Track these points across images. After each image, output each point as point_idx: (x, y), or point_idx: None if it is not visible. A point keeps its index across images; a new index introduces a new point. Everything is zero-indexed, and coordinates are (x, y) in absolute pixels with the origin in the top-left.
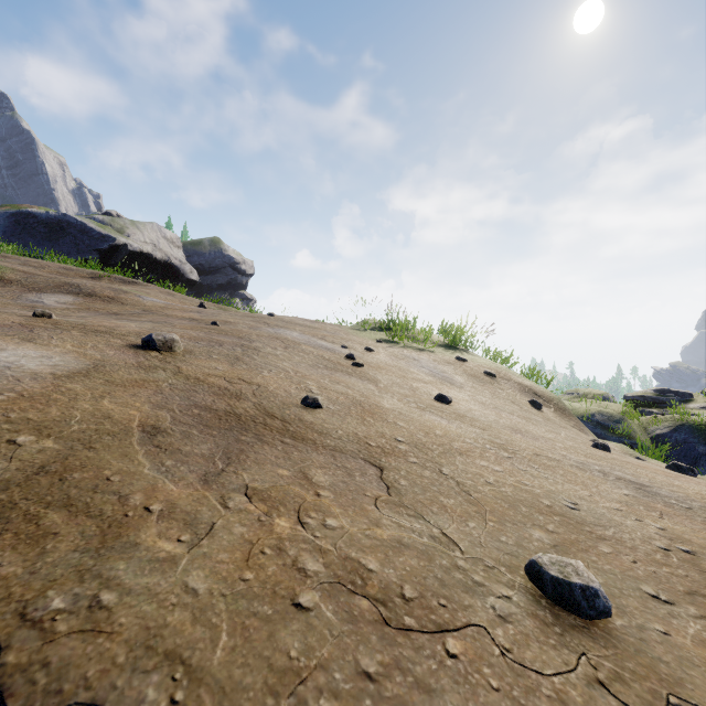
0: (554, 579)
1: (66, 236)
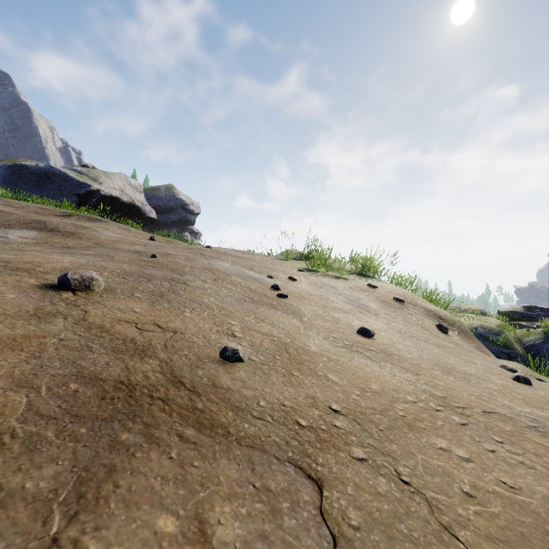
0: None
1: (52, 184)
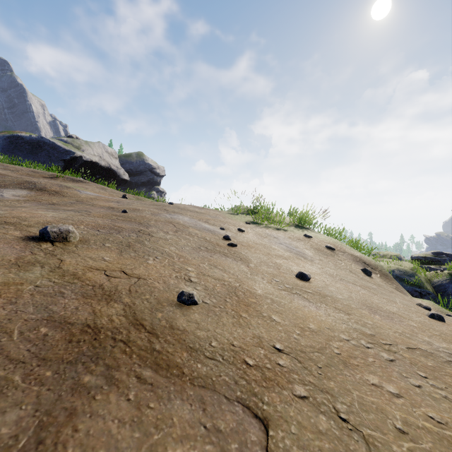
0: None
1: (43, 151)
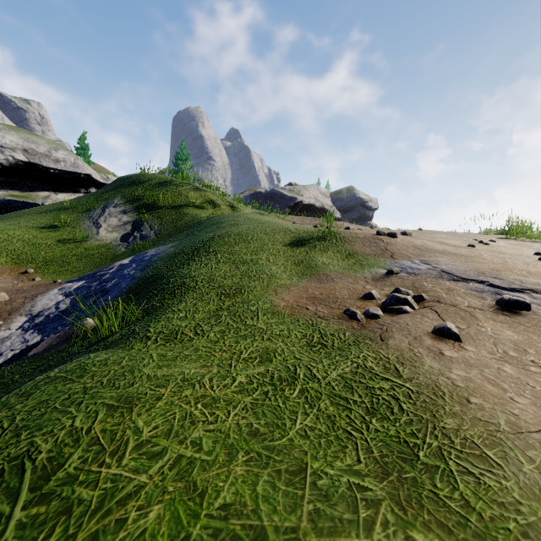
0: None
1: (274, 201)
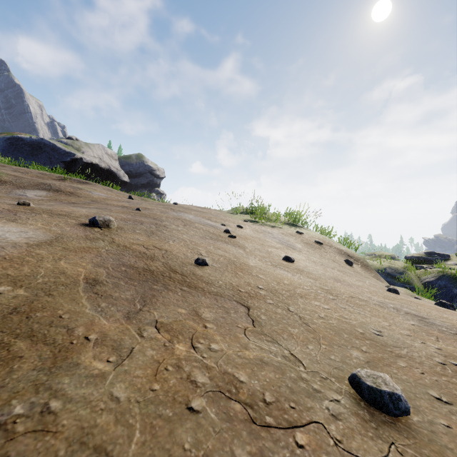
0: (369, 388)
1: (43, 153)
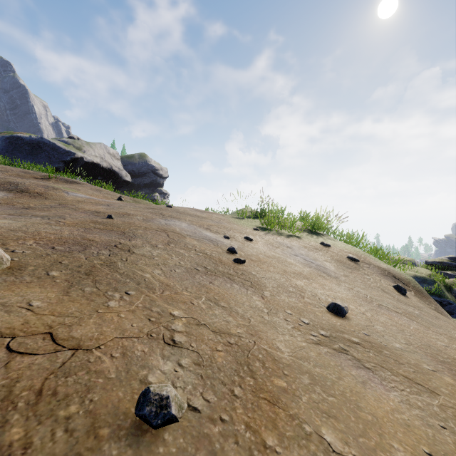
0: None
1: (43, 152)
